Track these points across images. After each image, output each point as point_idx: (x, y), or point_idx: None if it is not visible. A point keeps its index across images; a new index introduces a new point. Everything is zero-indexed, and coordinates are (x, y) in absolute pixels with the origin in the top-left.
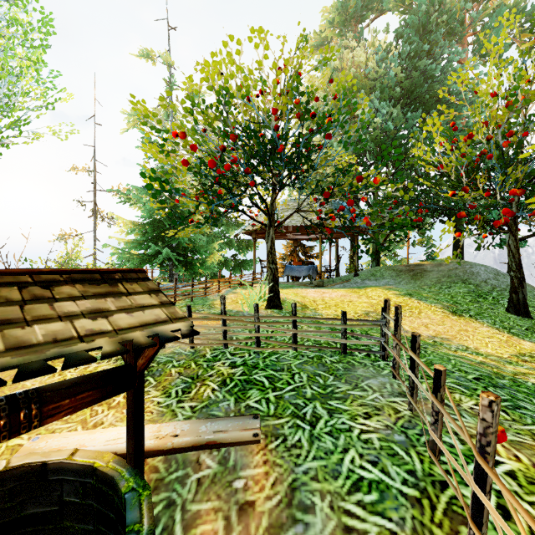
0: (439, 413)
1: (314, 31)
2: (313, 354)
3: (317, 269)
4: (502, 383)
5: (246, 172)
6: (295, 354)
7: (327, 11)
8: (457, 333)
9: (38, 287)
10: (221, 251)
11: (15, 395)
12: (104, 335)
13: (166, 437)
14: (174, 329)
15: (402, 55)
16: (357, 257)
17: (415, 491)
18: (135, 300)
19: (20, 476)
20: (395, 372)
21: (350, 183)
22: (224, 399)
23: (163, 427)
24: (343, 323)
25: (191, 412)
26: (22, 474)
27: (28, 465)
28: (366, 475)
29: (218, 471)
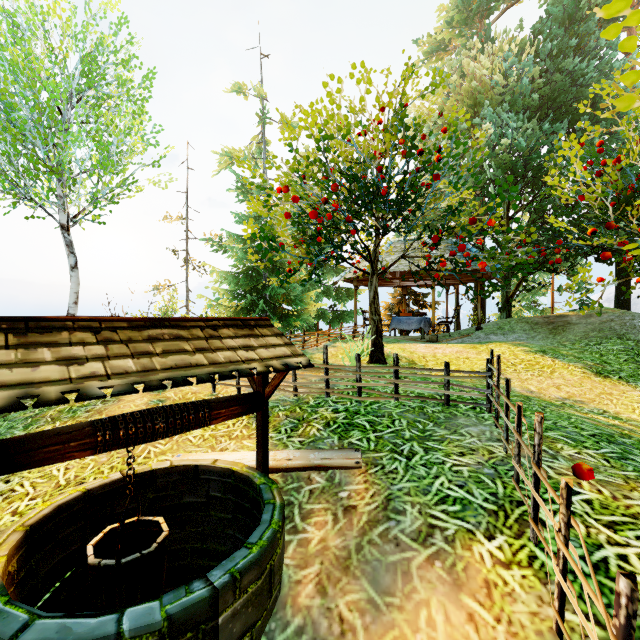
0: (520, 444)
1: (428, 35)
2: (414, 405)
3: (430, 321)
4: (623, 441)
5: (347, 220)
6: (397, 404)
7: (444, 9)
8: (597, 396)
9: (210, 330)
10: (317, 301)
11: (195, 402)
12: (256, 361)
13: (282, 460)
14: (297, 362)
15: (541, 54)
16: (483, 306)
17: (494, 506)
18: (267, 340)
19: (180, 473)
20: (496, 420)
21: (462, 226)
22: (328, 437)
23: (278, 453)
24: (446, 374)
25: (300, 445)
26: (182, 471)
27: (185, 465)
28: (452, 494)
29: (326, 485)
